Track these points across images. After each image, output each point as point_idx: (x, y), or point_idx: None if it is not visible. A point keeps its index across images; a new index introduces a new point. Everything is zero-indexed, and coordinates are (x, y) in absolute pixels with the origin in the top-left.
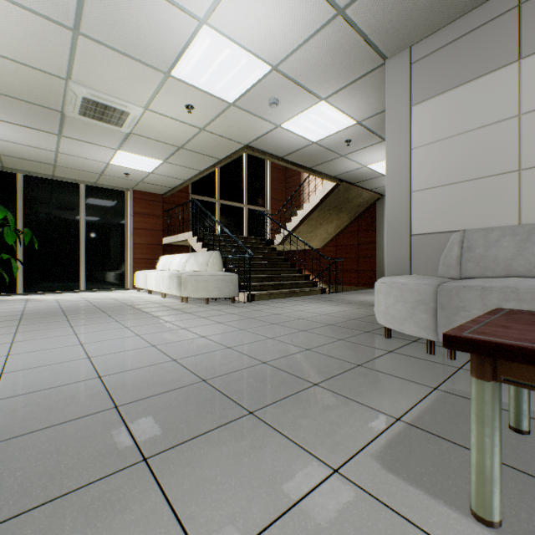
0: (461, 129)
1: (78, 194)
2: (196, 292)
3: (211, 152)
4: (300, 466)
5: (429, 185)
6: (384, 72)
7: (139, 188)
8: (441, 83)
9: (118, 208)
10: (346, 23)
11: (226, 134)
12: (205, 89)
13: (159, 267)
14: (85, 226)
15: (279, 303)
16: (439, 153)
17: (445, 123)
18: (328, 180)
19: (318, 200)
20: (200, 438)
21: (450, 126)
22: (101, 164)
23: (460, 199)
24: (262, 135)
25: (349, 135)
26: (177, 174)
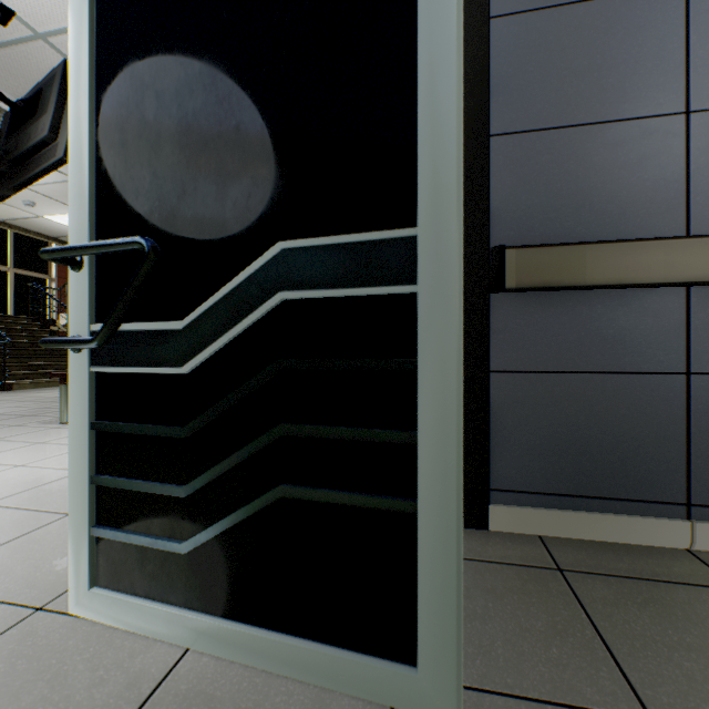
0: None
1: None
2: None
3: None
4: None
5: None
6: None
7: None
8: None
9: None
10: None
11: None
12: None
13: None
14: None
15: (46, 390)
16: None
17: None
18: None
19: None
20: None
21: None
22: None
23: None
24: (22, 218)
25: None
26: None
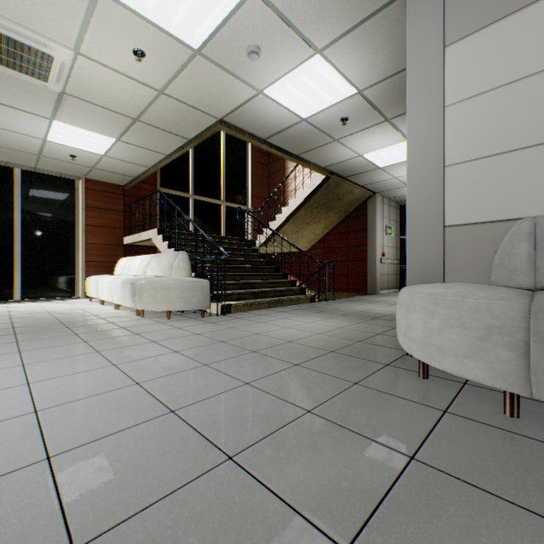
0: (525, 72)
1: (11, 180)
2: (153, 303)
3: (176, 128)
4: None
5: (472, 156)
6: (402, 8)
7: (93, 176)
8: (492, 8)
9: (66, 200)
10: None
11: (194, 101)
12: (157, 21)
13: (117, 272)
14: (21, 220)
15: (261, 317)
16: (488, 109)
17: (497, 65)
18: (317, 171)
19: (305, 195)
20: None
21: (507, 69)
22: (35, 140)
23: (522, 173)
24: (239, 106)
25: (346, 110)
26: (138, 158)
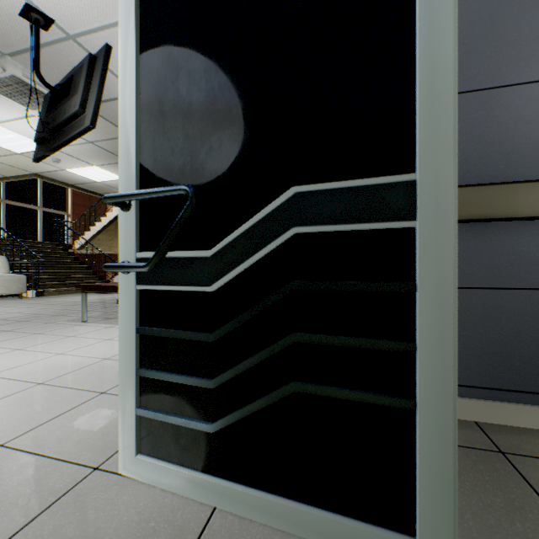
0: None
1: None
2: None
3: None
4: (39, 324)
5: None
6: None
7: None
8: None
9: None
10: (96, 146)
11: (14, 165)
12: None
13: None
14: None
15: (67, 296)
16: None
17: None
18: None
19: (114, 216)
20: (1, 325)
21: None
22: None
23: None
24: (50, 171)
25: None
26: None
